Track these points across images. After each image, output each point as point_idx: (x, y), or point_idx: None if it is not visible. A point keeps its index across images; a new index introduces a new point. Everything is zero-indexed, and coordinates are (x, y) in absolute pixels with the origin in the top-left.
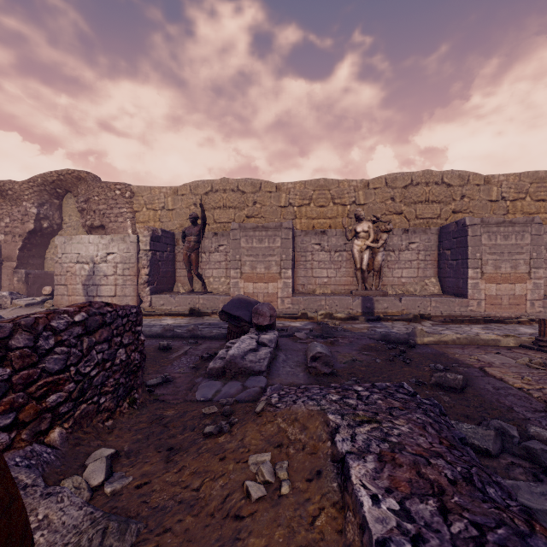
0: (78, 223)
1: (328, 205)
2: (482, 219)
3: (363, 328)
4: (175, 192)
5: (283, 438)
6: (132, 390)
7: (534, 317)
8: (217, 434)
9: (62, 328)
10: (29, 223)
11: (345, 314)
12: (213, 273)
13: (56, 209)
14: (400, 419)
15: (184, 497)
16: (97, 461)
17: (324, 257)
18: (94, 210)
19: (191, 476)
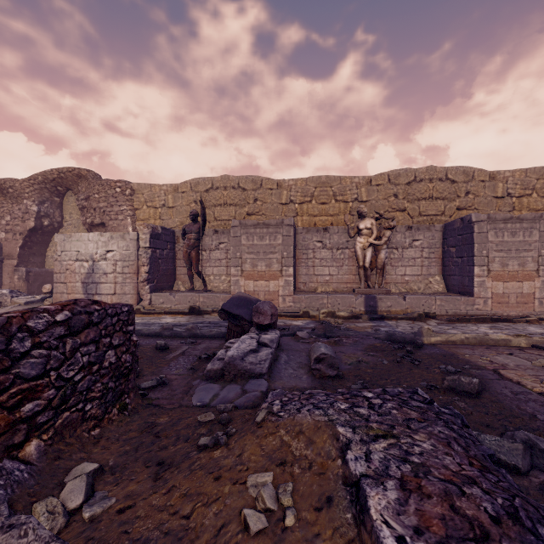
0: (78, 221)
1: (330, 202)
2: (489, 215)
3: (367, 327)
4: (176, 190)
5: (286, 453)
6: (122, 394)
7: (543, 316)
8: (213, 447)
9: (41, 329)
10: (30, 221)
11: (348, 313)
12: (213, 270)
13: (57, 207)
14: (420, 433)
15: (172, 525)
16: (77, 480)
17: (326, 255)
18: (94, 208)
19: (182, 499)
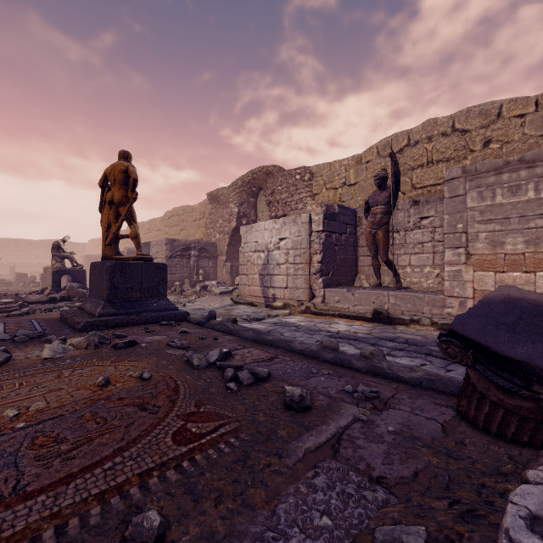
0: (268, 218)
1: None
2: None
3: None
4: (358, 161)
5: None
6: None
7: None
8: None
9: None
10: (233, 222)
11: None
12: (410, 260)
13: (252, 207)
14: None
15: None
16: None
17: None
18: (277, 201)
19: None
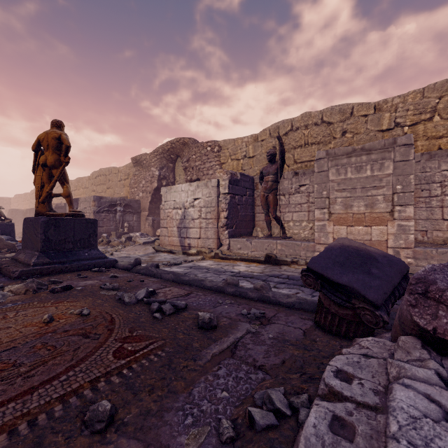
0: (184, 180)
1: None
2: None
3: None
4: (255, 139)
5: None
6: None
7: None
8: None
9: None
10: (154, 183)
11: None
12: (293, 216)
13: (171, 171)
14: None
15: None
16: None
17: None
18: (192, 167)
19: None
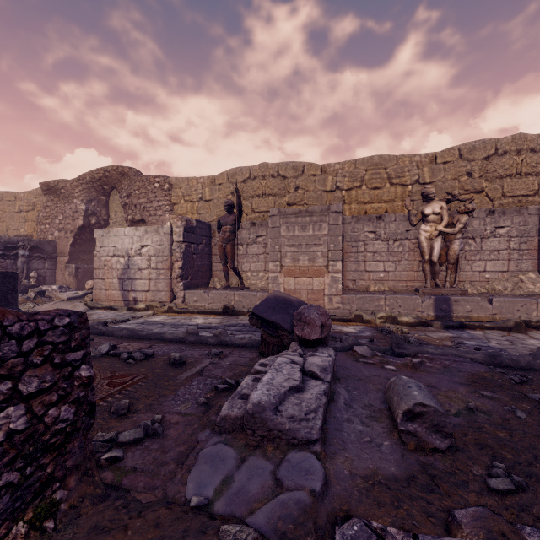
0: (122, 219)
1: (384, 186)
2: None
3: (444, 339)
4: (212, 182)
5: None
6: (47, 485)
7: None
8: None
9: None
10: (79, 219)
11: (414, 318)
12: (250, 266)
13: (103, 206)
14: None
15: None
16: None
17: (380, 248)
18: (135, 204)
19: None
